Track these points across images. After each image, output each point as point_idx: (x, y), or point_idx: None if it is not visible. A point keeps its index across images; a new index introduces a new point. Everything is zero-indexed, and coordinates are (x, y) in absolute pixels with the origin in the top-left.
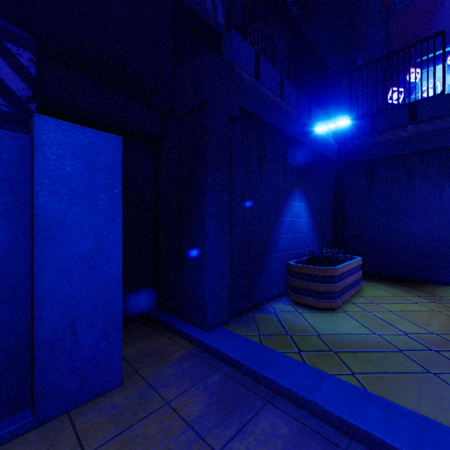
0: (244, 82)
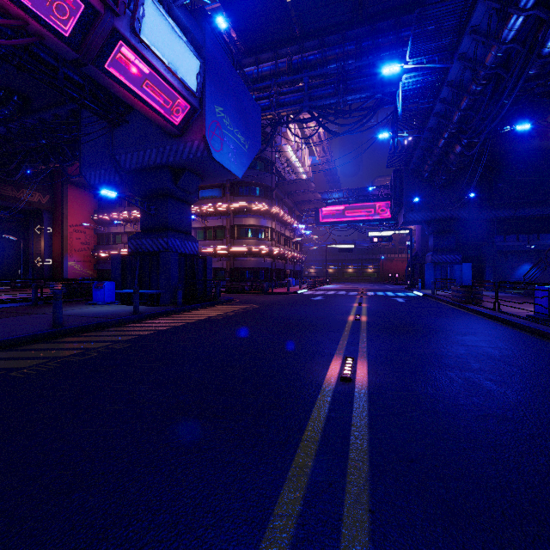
0: (497, 246)
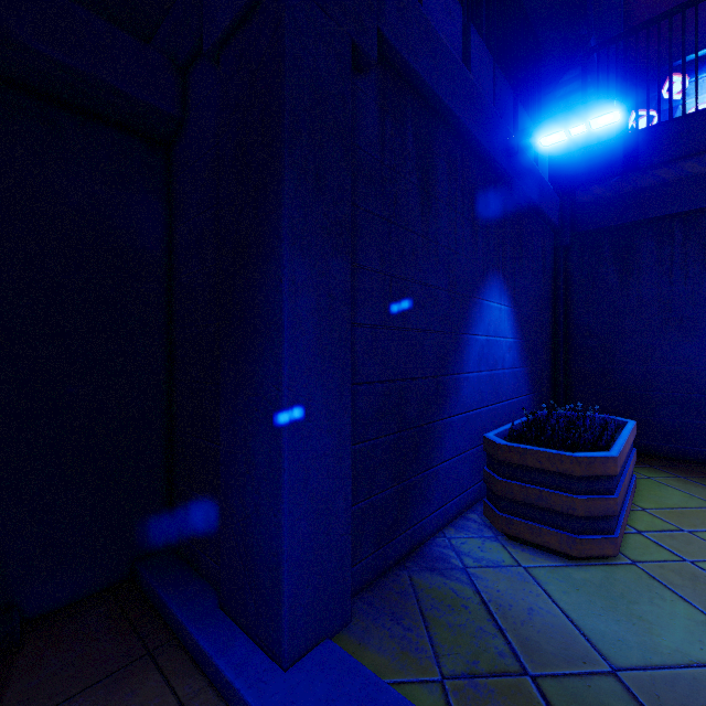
0: None
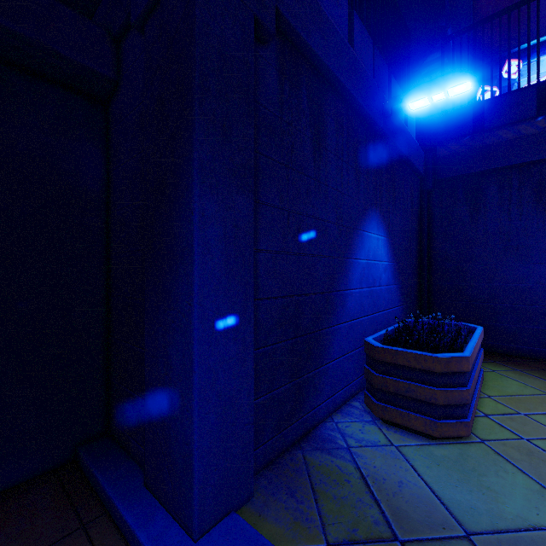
0: None
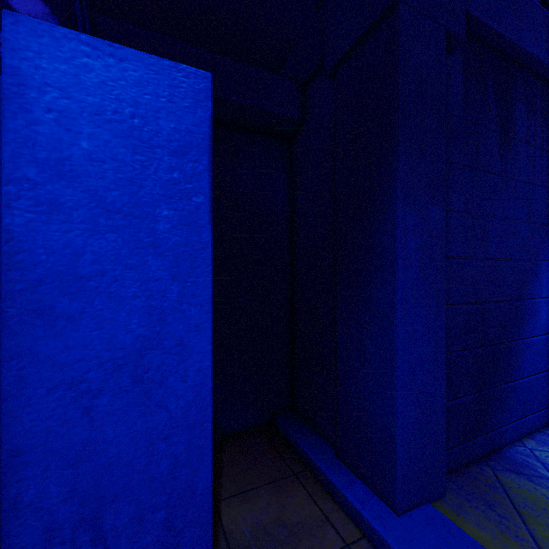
0: None
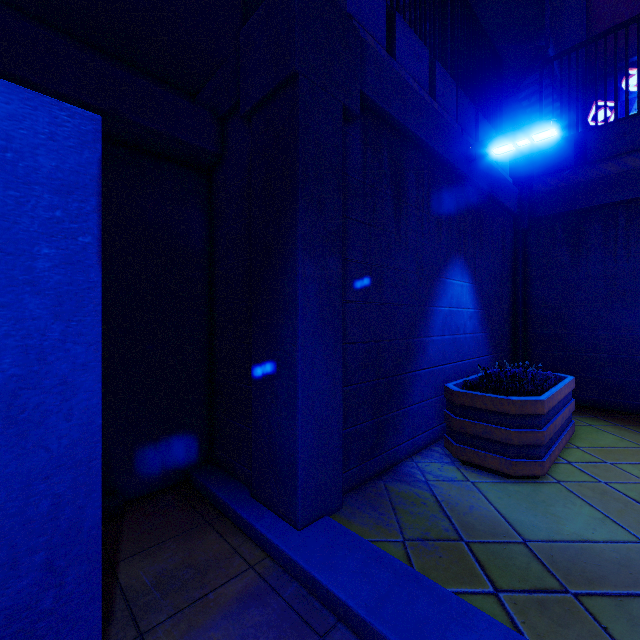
0: (369, 50)
